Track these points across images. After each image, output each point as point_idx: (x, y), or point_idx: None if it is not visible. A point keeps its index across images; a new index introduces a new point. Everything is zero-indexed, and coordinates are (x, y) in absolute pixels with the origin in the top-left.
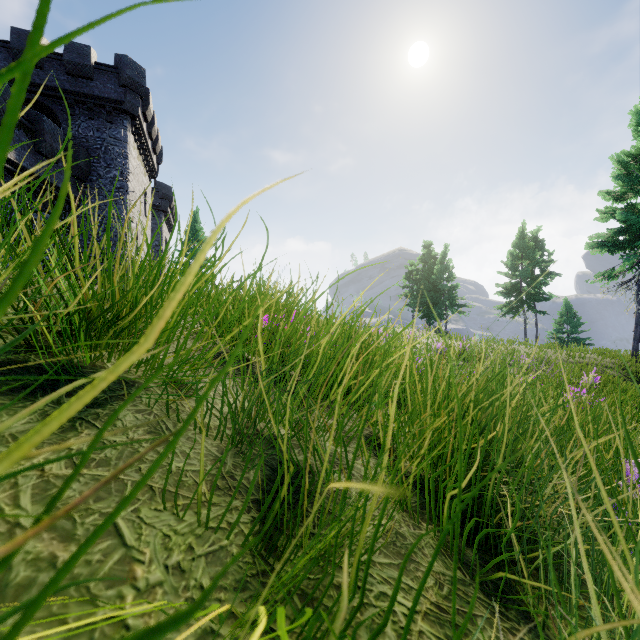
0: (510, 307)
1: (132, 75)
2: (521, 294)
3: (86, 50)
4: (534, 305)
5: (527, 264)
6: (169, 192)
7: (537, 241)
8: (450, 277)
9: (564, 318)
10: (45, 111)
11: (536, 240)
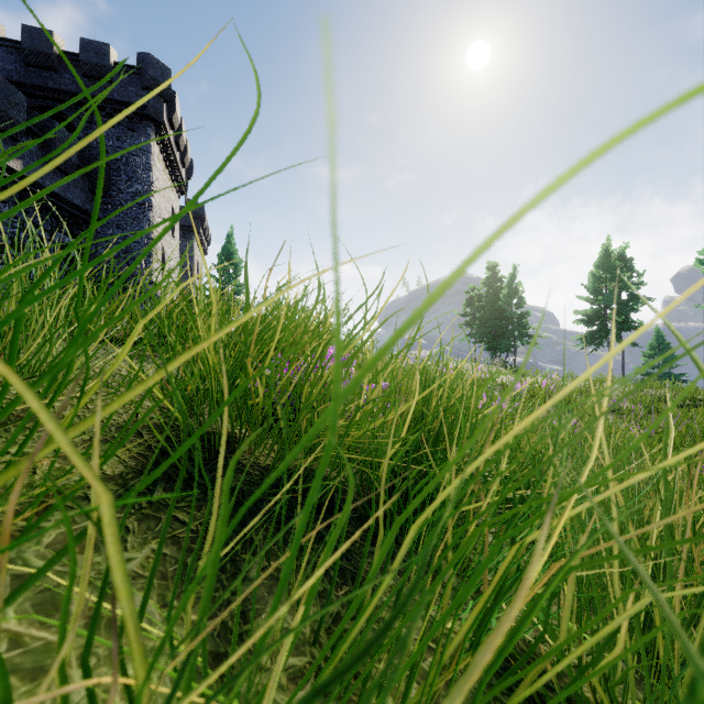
0: (592, 338)
1: (156, 76)
2: (605, 322)
3: (104, 48)
4: (620, 335)
5: (613, 287)
6: (201, 211)
7: (624, 260)
8: (520, 303)
9: (655, 350)
10: (61, 119)
11: (623, 259)
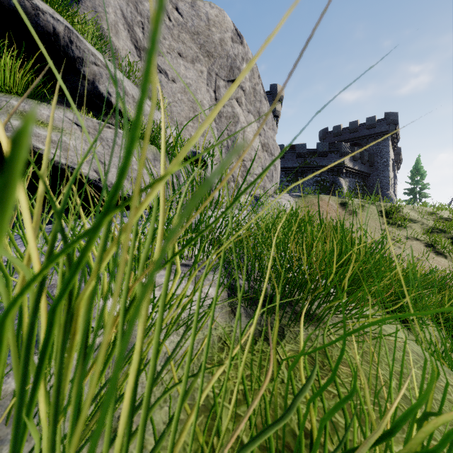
0: None
1: (392, 118)
2: None
3: (374, 118)
4: None
5: None
6: (399, 150)
7: None
8: None
9: None
10: (356, 144)
11: None
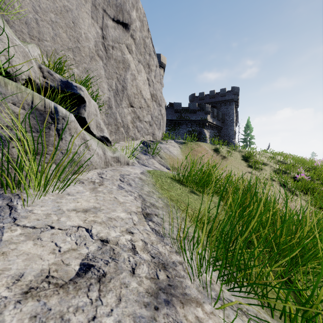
0: None
1: (236, 91)
2: None
3: (225, 89)
4: None
5: None
6: (237, 113)
7: None
8: None
9: None
10: (214, 106)
11: None
